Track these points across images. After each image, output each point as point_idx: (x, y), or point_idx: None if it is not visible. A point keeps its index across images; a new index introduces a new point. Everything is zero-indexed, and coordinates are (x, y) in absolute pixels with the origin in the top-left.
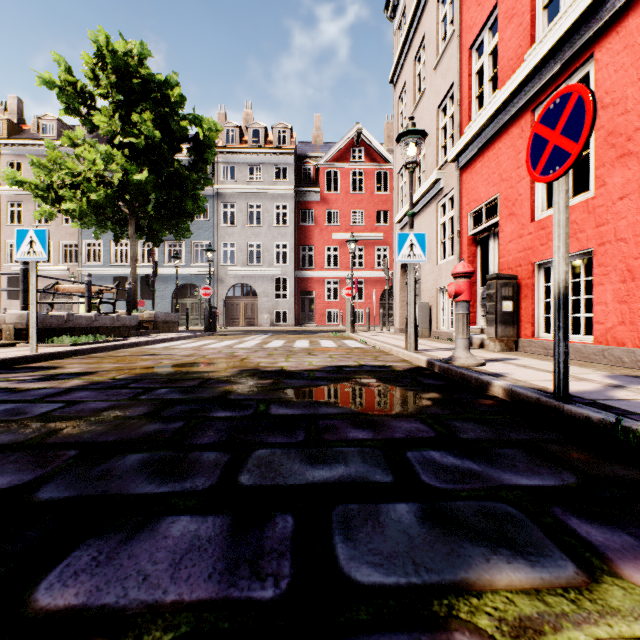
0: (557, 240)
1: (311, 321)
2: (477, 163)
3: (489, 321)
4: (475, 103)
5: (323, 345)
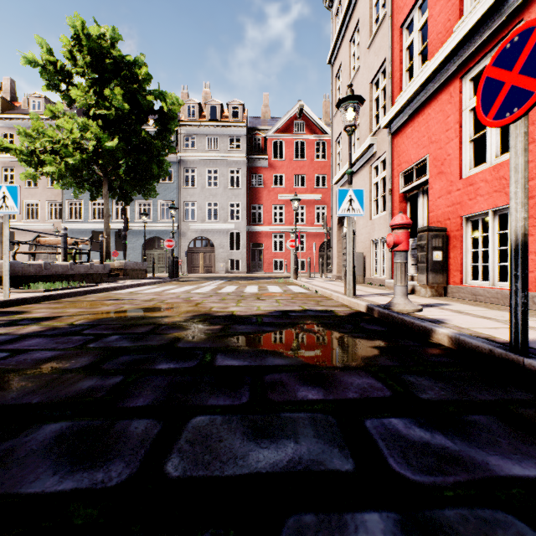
0: (514, 185)
1: (260, 269)
2: (408, 128)
3: (420, 269)
4: (405, 75)
5: (270, 290)
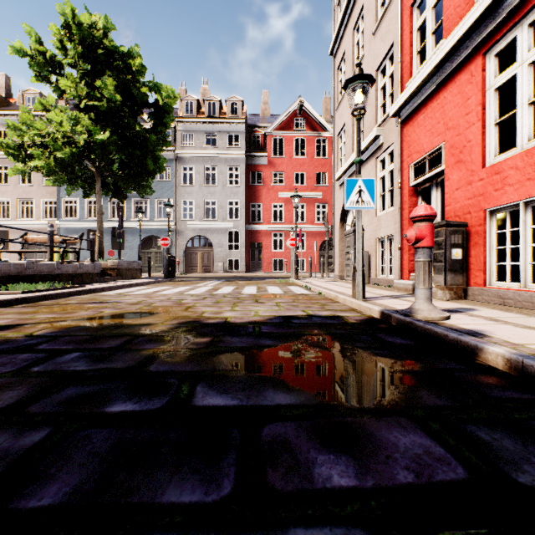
0: None
1: (259, 268)
2: (419, 115)
3: (437, 269)
4: (416, 58)
5: (270, 291)
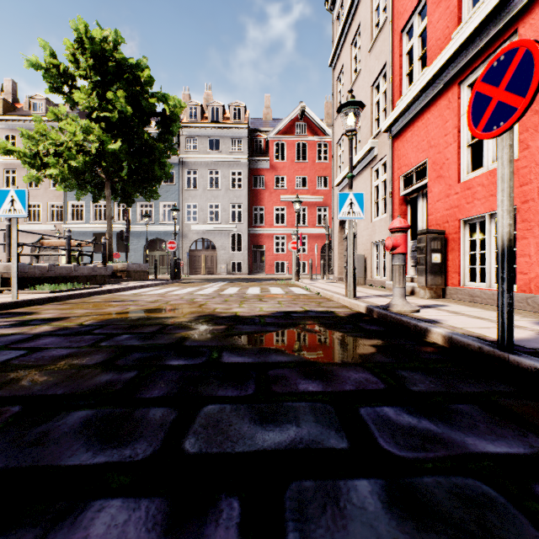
0: (501, 194)
1: (262, 270)
2: (407, 132)
3: (420, 271)
4: (405, 80)
5: (272, 292)
